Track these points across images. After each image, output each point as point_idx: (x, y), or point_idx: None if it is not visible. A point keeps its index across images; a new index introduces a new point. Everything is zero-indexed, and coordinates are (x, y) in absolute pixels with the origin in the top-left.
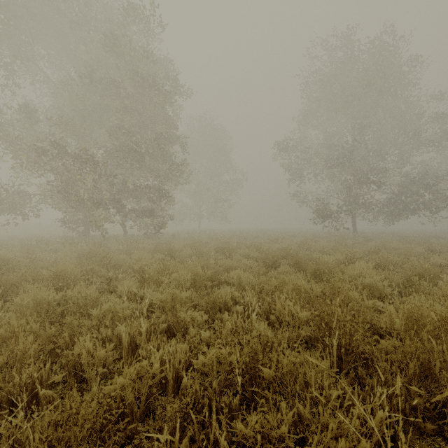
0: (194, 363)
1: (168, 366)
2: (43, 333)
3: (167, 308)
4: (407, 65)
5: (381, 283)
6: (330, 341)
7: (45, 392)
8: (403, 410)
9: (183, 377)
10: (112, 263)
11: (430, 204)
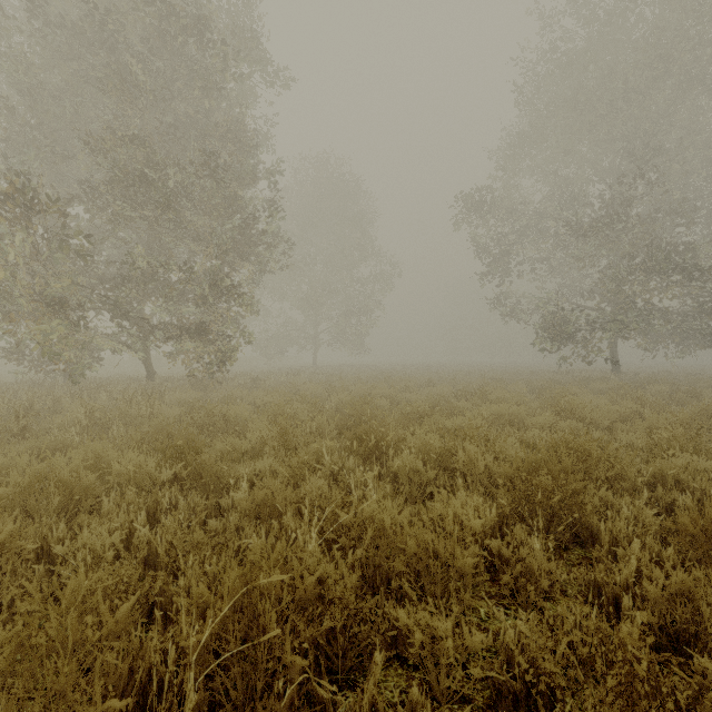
0: None
1: None
2: None
3: None
4: None
5: None
6: None
7: None
8: None
9: None
10: None
11: None
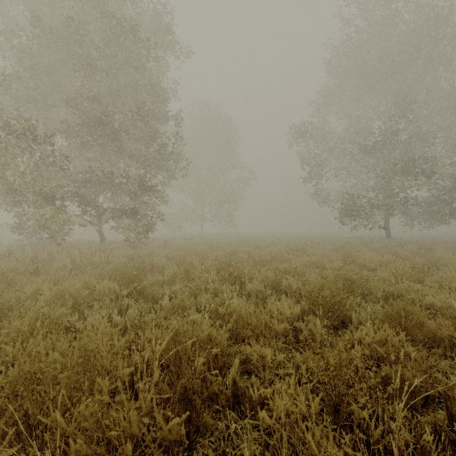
0: None
1: None
2: None
3: None
4: None
5: None
6: None
7: None
8: None
9: None
10: None
11: None
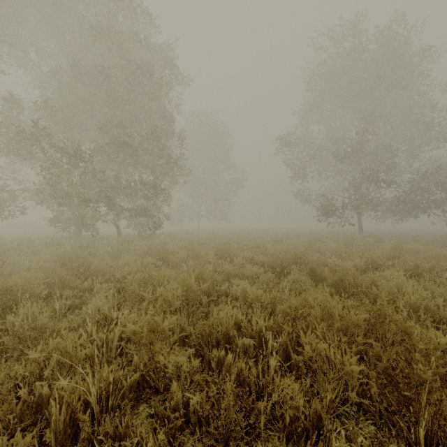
0: None
1: None
2: None
3: (144, 343)
4: (418, 55)
5: (433, 302)
6: (407, 425)
7: None
8: None
9: None
10: (91, 270)
11: (442, 203)
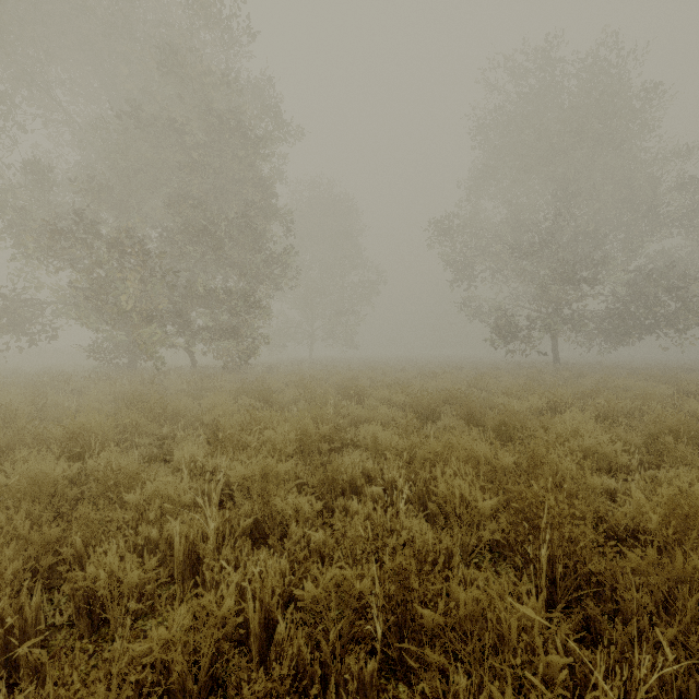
0: (298, 594)
1: (250, 601)
2: (36, 537)
3: (255, 490)
4: (640, 98)
5: (610, 447)
6: (534, 552)
7: (28, 651)
8: (684, 693)
9: (278, 621)
10: (168, 413)
11: (676, 318)
